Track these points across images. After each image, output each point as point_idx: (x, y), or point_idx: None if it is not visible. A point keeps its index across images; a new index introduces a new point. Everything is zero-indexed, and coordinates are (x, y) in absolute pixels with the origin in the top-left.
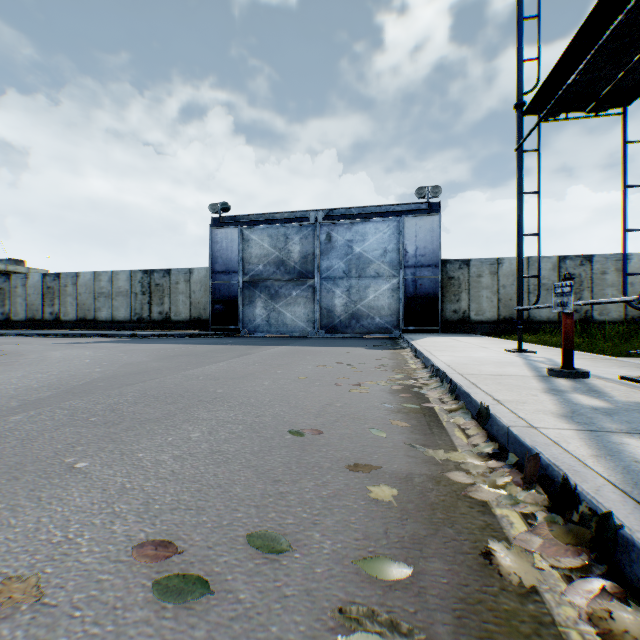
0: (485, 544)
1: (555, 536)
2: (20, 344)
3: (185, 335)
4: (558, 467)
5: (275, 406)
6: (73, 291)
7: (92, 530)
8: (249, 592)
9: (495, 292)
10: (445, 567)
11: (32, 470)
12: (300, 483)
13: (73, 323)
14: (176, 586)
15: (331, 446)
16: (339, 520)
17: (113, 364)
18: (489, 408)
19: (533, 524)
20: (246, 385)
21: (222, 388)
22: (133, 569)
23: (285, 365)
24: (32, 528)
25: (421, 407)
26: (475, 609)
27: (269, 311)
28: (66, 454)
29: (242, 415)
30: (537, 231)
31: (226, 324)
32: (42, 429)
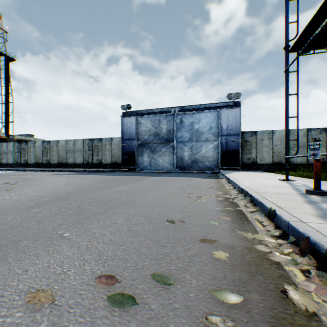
0: (282, 286)
1: (323, 283)
2: (32, 175)
3: (109, 171)
4: (322, 245)
5: (158, 207)
6: (56, 149)
7: (74, 268)
8: (156, 305)
9: (271, 148)
10: (260, 297)
11: (43, 236)
12: (176, 248)
13: (56, 165)
14: (119, 299)
15: (189, 229)
16: (199, 268)
17: (76, 185)
18: (275, 211)
19: (308, 276)
20: (142, 196)
21: (130, 197)
22: (96, 289)
23: (160, 186)
24: (46, 265)
25: (235, 209)
26: (281, 322)
27: (150, 159)
28: (58, 229)
29: (142, 211)
30: (296, 115)
31: (129, 165)
32: (46, 216)
